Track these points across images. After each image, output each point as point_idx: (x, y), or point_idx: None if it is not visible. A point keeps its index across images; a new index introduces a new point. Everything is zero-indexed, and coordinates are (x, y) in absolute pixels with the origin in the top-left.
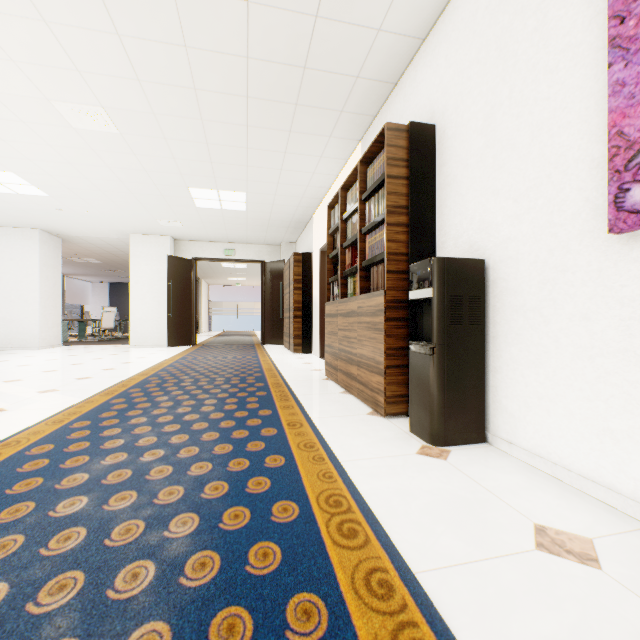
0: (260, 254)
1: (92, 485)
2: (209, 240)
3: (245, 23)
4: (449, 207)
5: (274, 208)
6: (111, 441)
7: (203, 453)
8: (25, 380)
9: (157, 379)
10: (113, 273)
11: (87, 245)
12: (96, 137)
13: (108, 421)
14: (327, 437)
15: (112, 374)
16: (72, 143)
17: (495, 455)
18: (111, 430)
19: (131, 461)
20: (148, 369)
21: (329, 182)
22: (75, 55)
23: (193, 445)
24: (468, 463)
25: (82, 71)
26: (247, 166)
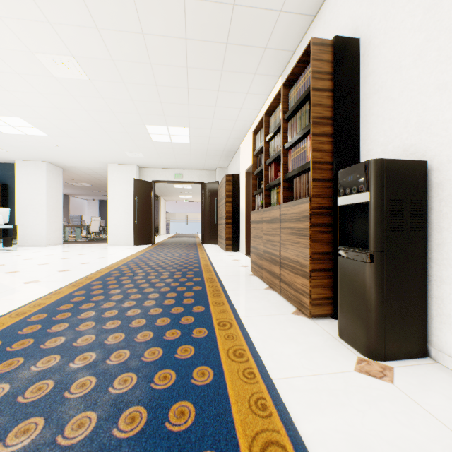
0: (201, 177)
1: (4, 404)
2: (164, 167)
3: None
4: (376, 114)
5: (210, 140)
6: (53, 339)
7: (132, 360)
8: (21, 271)
9: (117, 272)
10: (100, 193)
11: (80, 173)
12: (72, 84)
13: (61, 314)
14: (256, 342)
15: (86, 267)
16: (56, 90)
17: (449, 378)
18: (59, 325)
19: (59, 368)
20: (114, 263)
21: (253, 116)
22: (44, 7)
23: (125, 348)
24: (422, 390)
25: (52, 23)
26: (188, 104)
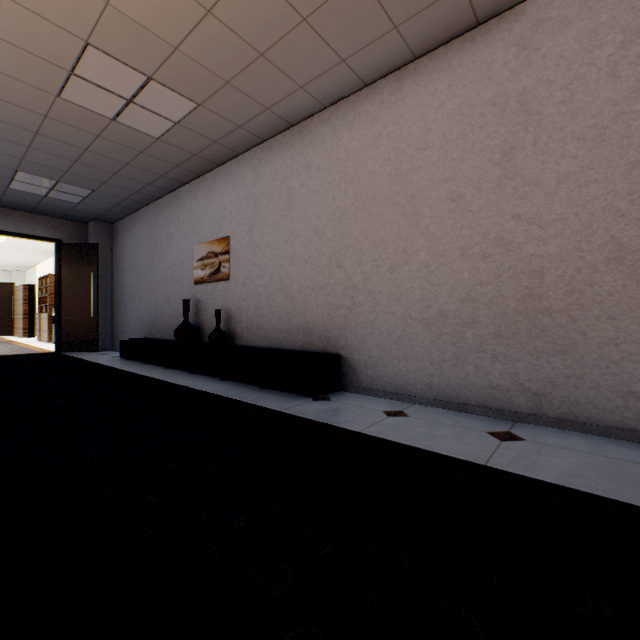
0: None
1: None
2: None
3: (3, 243)
4: None
5: (9, 262)
6: None
7: None
8: None
9: None
10: None
11: None
12: None
13: None
14: (29, 344)
15: None
16: None
17: None
18: None
19: None
20: None
21: (43, 260)
22: None
23: None
24: None
25: None
26: None
